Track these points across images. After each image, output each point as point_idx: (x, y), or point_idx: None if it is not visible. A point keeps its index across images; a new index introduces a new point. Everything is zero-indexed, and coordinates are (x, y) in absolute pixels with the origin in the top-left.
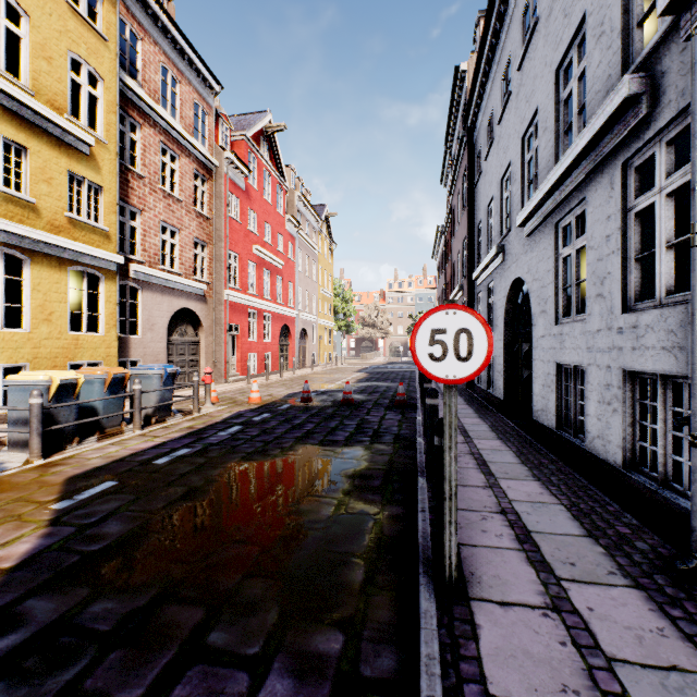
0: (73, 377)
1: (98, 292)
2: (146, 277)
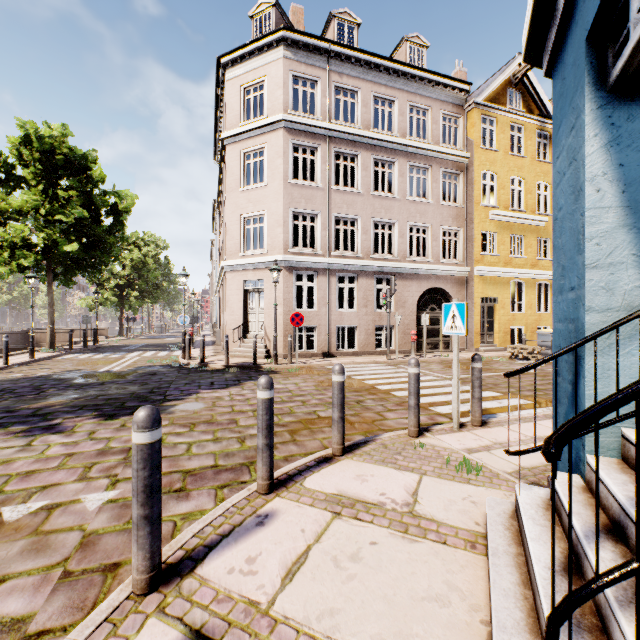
0: None
1: (547, 292)
2: None
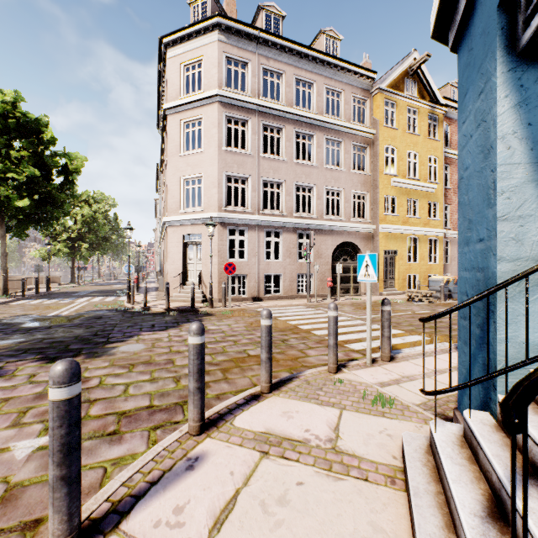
0: (448, 278)
1: (436, 246)
2: (451, 235)
